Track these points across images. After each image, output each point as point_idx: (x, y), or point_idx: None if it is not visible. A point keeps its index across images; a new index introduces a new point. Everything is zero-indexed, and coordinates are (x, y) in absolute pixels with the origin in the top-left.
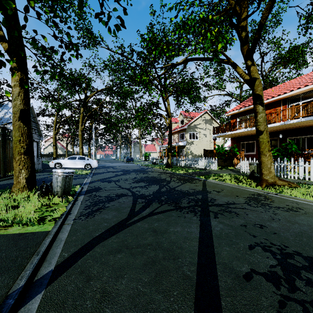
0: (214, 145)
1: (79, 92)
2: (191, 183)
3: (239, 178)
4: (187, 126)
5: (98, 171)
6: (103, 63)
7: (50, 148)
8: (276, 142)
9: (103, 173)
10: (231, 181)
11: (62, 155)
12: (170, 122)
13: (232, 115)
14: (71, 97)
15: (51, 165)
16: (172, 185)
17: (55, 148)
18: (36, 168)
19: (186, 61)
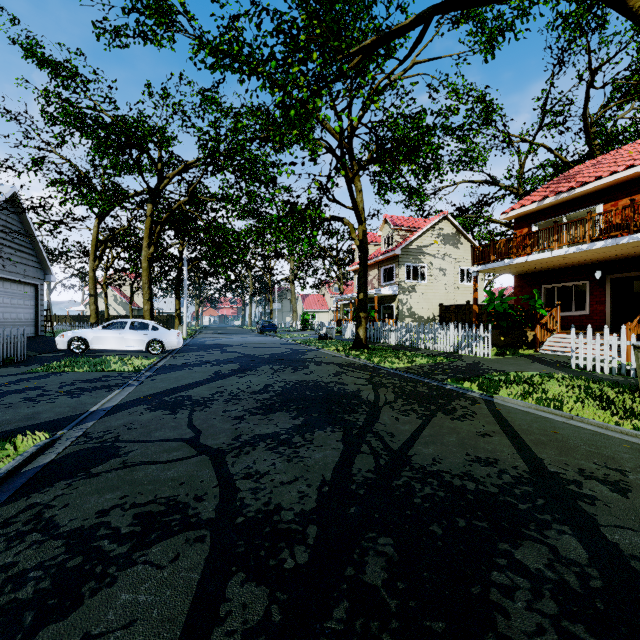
0: (475, 293)
1: (148, 169)
2: (452, 415)
3: (608, 395)
4: (401, 249)
5: (176, 360)
6: (199, 92)
7: (100, 302)
8: (639, 284)
9: (185, 367)
10: (592, 411)
11: (124, 317)
12: (363, 237)
13: (519, 218)
14: (117, 174)
15: (59, 343)
16: (390, 431)
17: (93, 302)
18: (4, 355)
19: (428, 15)
